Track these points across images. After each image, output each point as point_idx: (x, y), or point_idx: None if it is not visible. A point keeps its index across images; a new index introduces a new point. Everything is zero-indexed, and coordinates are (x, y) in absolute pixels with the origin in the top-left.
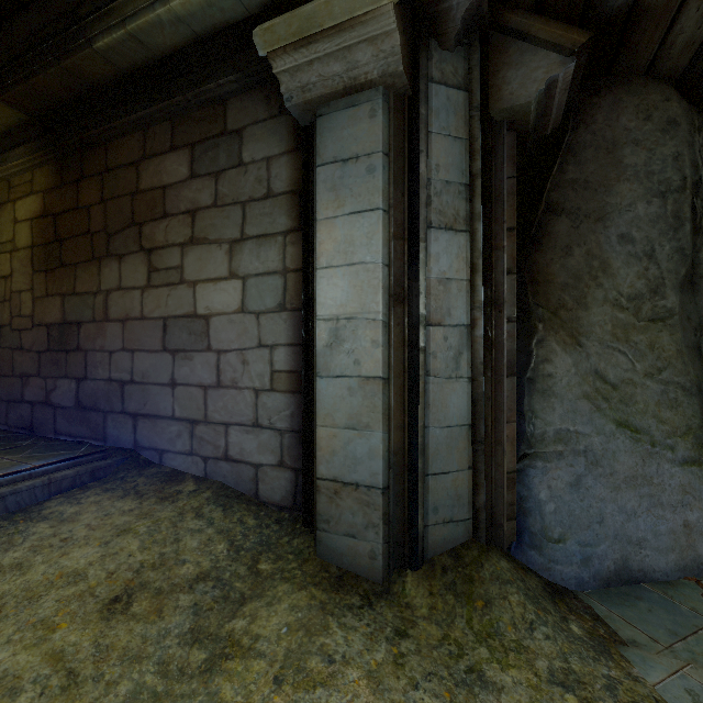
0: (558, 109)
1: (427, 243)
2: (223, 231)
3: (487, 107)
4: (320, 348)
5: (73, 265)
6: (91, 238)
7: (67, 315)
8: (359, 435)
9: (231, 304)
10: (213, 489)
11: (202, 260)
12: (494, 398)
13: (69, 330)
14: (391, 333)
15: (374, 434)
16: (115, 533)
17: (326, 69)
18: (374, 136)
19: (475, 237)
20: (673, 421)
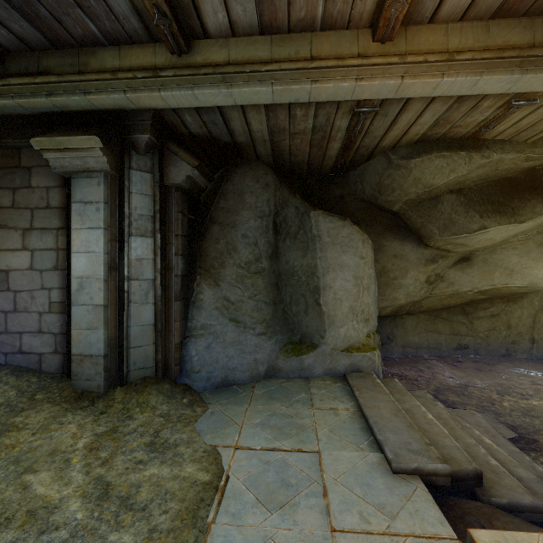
0: (203, 181)
1: (130, 243)
2: (18, 222)
3: (162, 181)
4: (73, 291)
5: None
6: None
7: None
8: (93, 332)
9: (24, 265)
10: (11, 370)
11: (4, 238)
12: (169, 311)
13: None
14: (109, 284)
15: (99, 331)
16: None
17: (73, 161)
18: (99, 194)
19: (156, 240)
20: (258, 317)
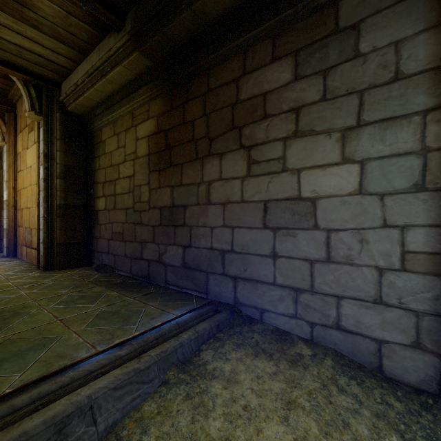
0: None
1: None
2: (333, 121)
3: None
4: None
5: (179, 164)
6: (195, 144)
7: (175, 201)
8: None
9: (344, 187)
10: (330, 356)
11: (307, 150)
12: None
13: (177, 211)
14: None
15: None
16: (283, 405)
17: None
18: None
19: None
20: None
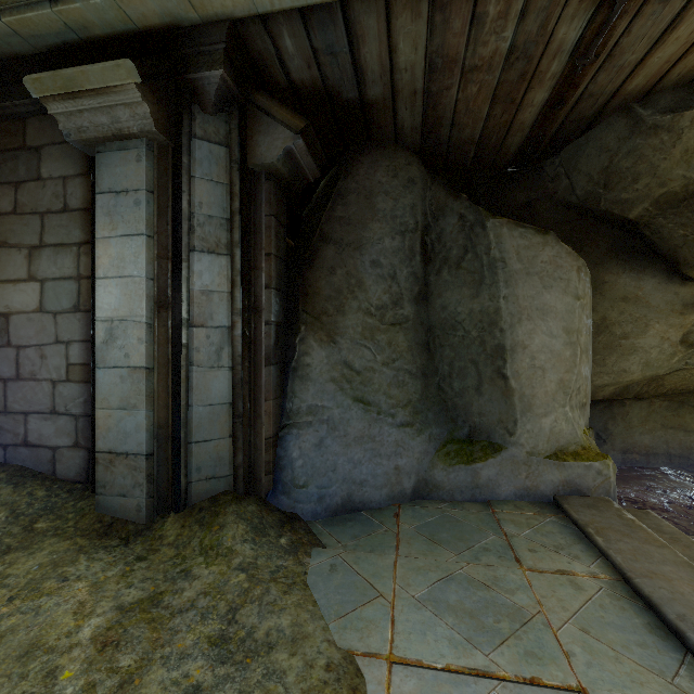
0: (311, 166)
1: (191, 263)
2: (23, 237)
3: (245, 161)
4: (98, 344)
5: None
6: None
7: None
8: (129, 414)
9: (30, 304)
10: (9, 472)
11: (2, 262)
12: (255, 382)
13: None
14: (155, 332)
15: (140, 412)
16: None
17: (96, 118)
18: (140, 177)
19: (234, 260)
20: (399, 396)
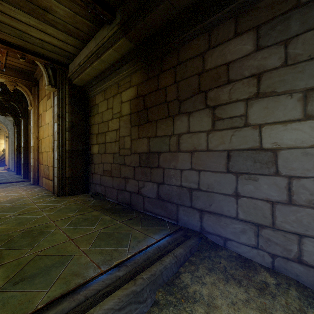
0: None
1: None
2: (294, 83)
3: None
4: None
5: (154, 121)
6: (167, 105)
7: (151, 148)
8: None
9: (306, 140)
10: (294, 286)
11: (268, 108)
12: None
13: (152, 156)
14: None
15: None
16: None
17: None
18: None
19: None
20: None
